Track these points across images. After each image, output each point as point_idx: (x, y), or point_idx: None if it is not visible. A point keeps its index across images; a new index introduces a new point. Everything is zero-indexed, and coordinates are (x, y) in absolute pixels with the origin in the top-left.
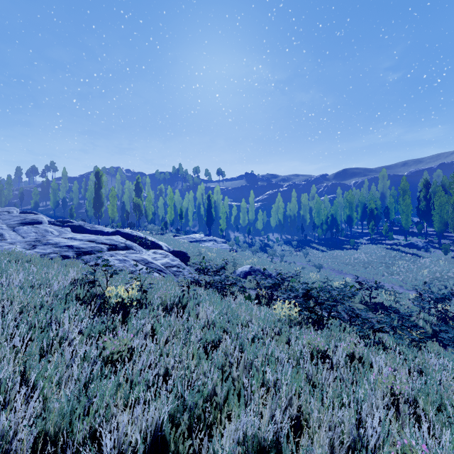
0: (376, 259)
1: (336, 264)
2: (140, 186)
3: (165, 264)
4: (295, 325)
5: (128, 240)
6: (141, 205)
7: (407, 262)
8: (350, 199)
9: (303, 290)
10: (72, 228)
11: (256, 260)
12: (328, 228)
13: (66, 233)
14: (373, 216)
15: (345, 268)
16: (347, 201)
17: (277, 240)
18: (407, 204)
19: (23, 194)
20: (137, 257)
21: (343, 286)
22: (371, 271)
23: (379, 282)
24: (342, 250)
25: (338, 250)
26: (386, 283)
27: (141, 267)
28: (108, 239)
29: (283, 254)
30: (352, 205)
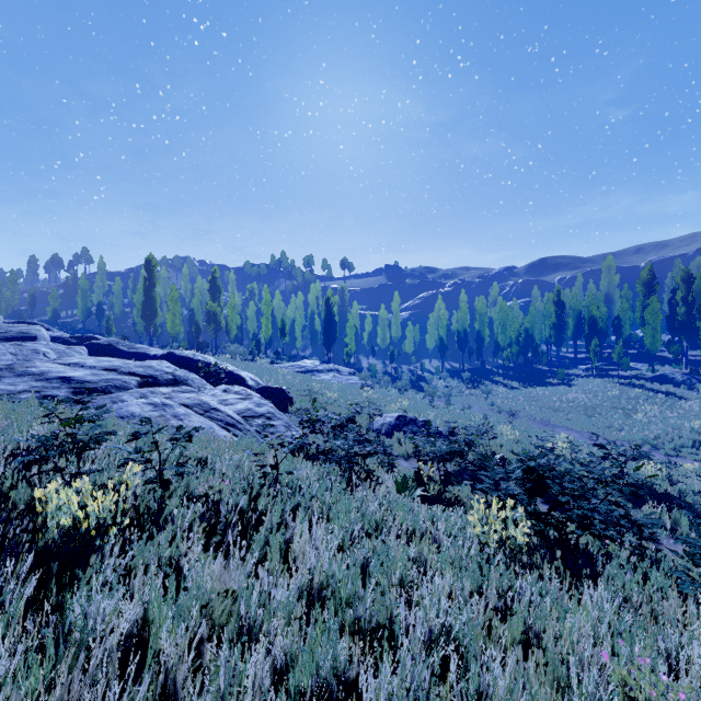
0: (605, 401)
1: (538, 411)
2: (217, 284)
3: (244, 413)
4: (526, 569)
5: (188, 368)
6: (219, 313)
7: (660, 407)
8: (556, 304)
9: (527, 474)
10: (97, 349)
11: (406, 404)
12: (520, 350)
13: (72, 355)
14: (596, 330)
15: (555, 417)
16: (552, 307)
17: (438, 371)
18: (654, 311)
19: (35, 297)
20: (190, 400)
21: (566, 451)
22: (599, 422)
23: (639, 446)
24: (545, 386)
25: (538, 386)
26: (628, 443)
27: (194, 419)
28: (142, 366)
29: (449, 393)
30: (560, 313)
